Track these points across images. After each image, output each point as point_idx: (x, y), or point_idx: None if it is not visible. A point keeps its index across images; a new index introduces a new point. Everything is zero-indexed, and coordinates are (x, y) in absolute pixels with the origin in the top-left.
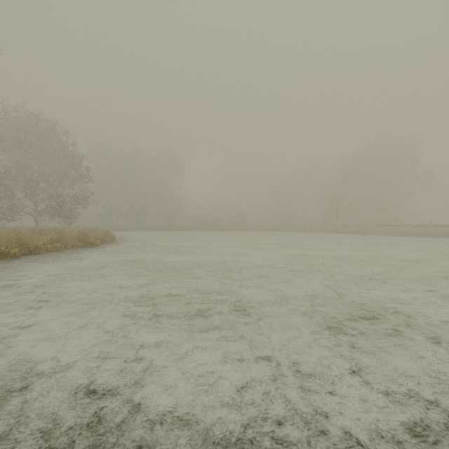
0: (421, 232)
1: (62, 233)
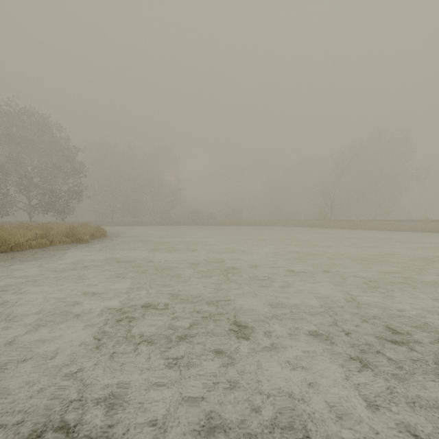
0: (418, 227)
1: (48, 228)
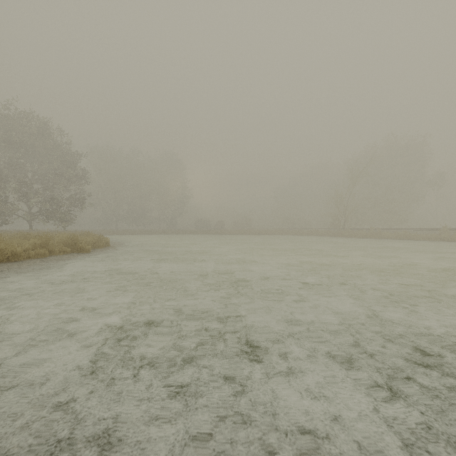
0: (436, 236)
1: (47, 237)
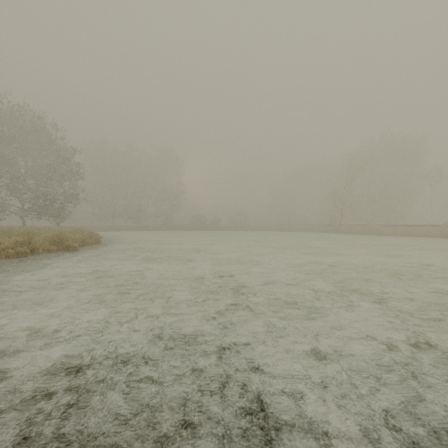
0: (436, 232)
1: (31, 234)
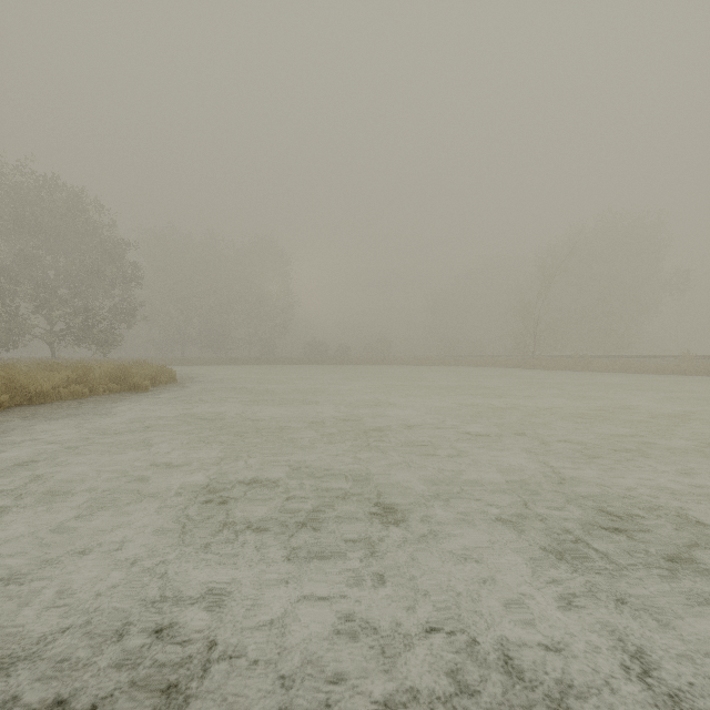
0: (673, 367)
1: (86, 368)
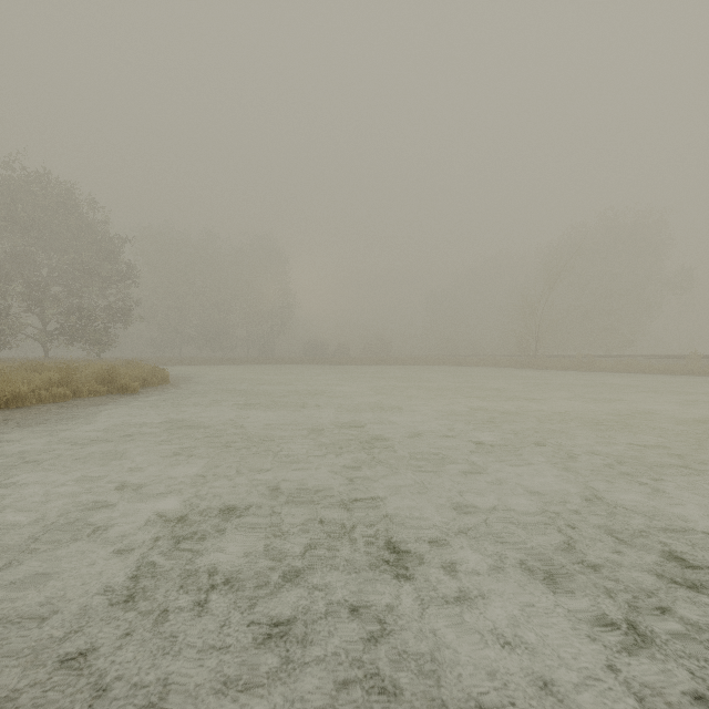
0: (680, 367)
1: (70, 369)
